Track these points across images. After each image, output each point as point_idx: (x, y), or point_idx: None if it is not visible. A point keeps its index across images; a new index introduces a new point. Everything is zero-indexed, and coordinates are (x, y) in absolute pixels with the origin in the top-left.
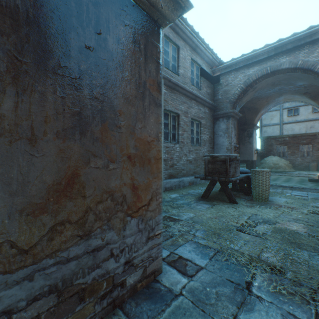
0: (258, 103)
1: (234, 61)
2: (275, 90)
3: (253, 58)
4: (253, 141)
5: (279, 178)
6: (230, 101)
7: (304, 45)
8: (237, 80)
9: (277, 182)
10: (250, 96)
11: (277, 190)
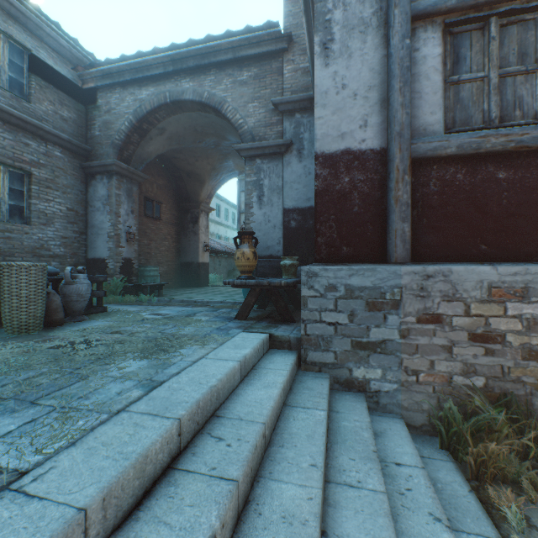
0: (199, 166)
1: (114, 65)
2: (210, 145)
3: (146, 69)
4: (200, 231)
5: (223, 290)
6: (114, 144)
7: (211, 68)
8: (124, 106)
9: (201, 295)
10: (163, 146)
11: (150, 308)
